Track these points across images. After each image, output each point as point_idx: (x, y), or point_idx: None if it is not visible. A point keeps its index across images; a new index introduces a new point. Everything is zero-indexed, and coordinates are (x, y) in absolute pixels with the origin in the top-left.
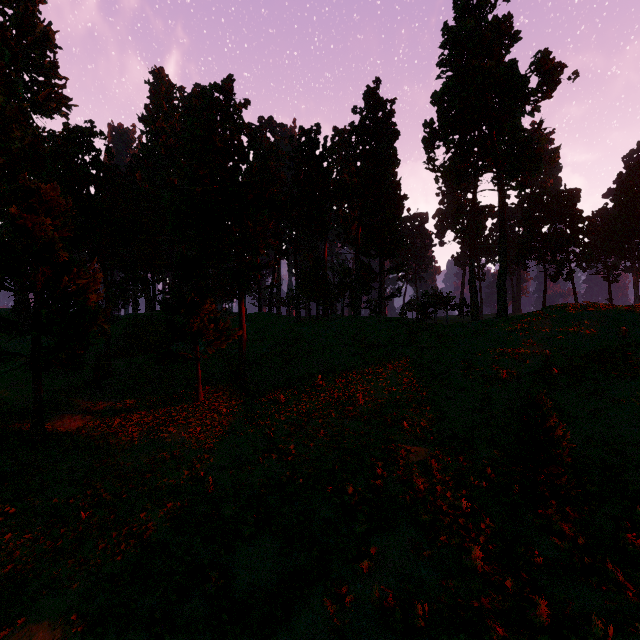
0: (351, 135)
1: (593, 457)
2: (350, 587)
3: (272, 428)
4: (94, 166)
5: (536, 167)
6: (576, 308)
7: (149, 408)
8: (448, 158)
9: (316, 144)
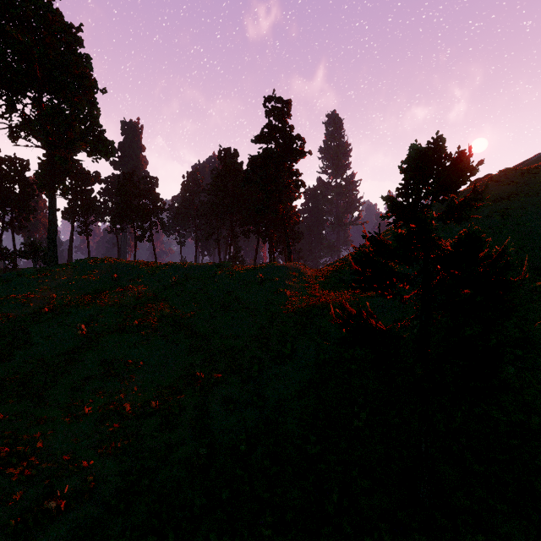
0: None
1: (23, 372)
2: None
3: None
4: None
5: (107, 150)
6: (96, 261)
7: None
8: None
9: None
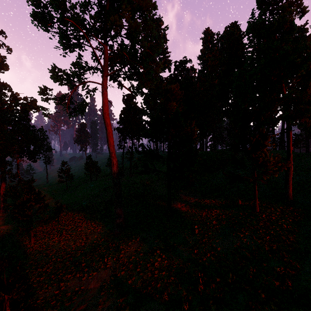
0: None
1: None
2: None
3: None
4: (186, 79)
5: None
6: None
7: (220, 208)
8: None
9: None
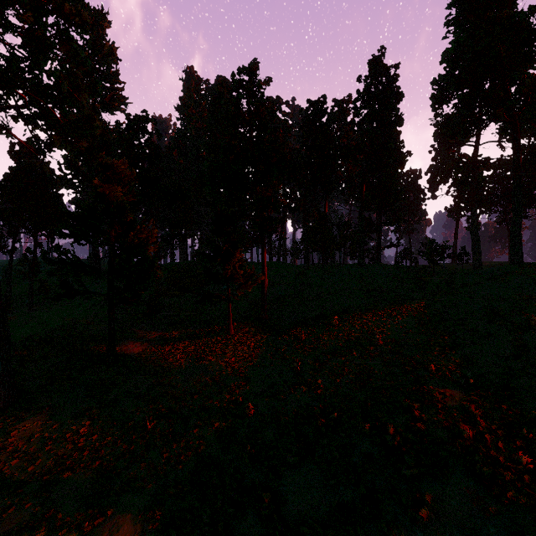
0: (356, 101)
1: None
2: (409, 533)
3: (299, 363)
4: (147, 146)
5: None
6: None
7: (191, 339)
8: (456, 112)
9: (322, 113)
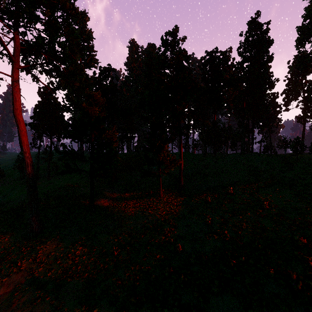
0: (239, 49)
1: None
2: None
3: (210, 218)
4: (110, 85)
5: None
6: None
7: (136, 199)
8: None
9: (215, 59)
